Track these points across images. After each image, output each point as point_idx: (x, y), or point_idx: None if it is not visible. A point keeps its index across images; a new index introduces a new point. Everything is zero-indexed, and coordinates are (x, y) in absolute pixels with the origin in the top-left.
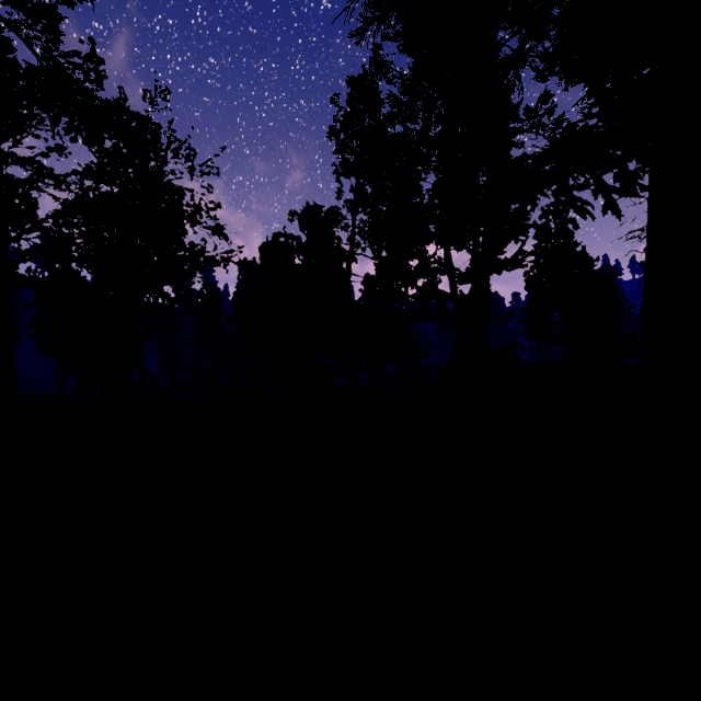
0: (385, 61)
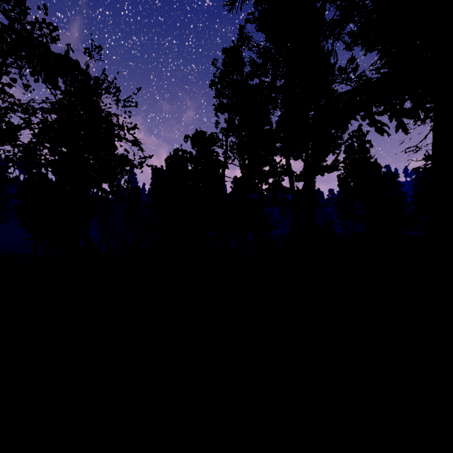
0: (247, 36)
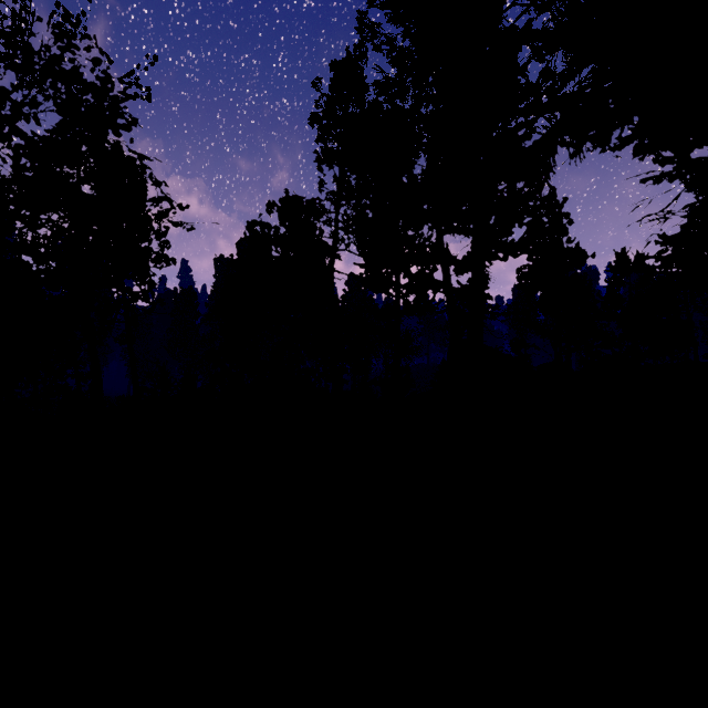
0: (371, 24)
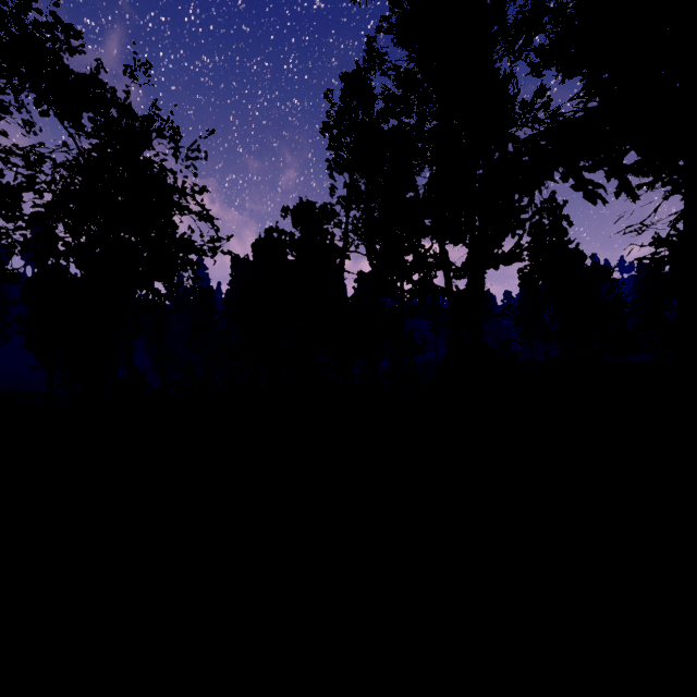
0: (379, 53)
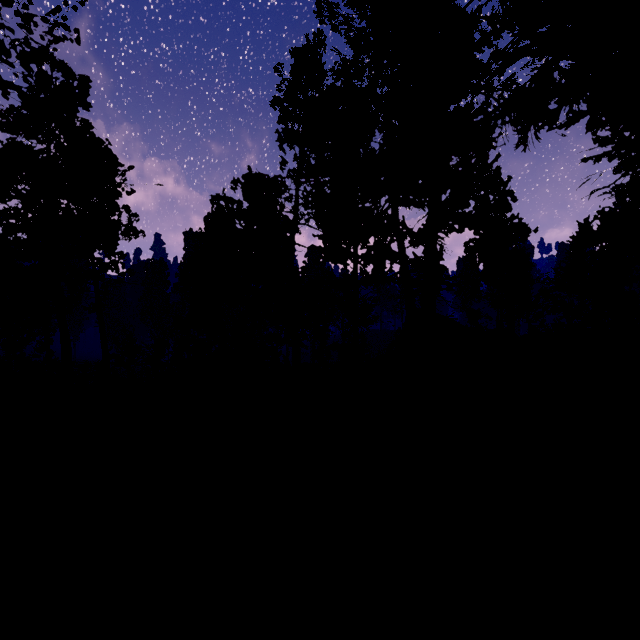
0: (330, 4)
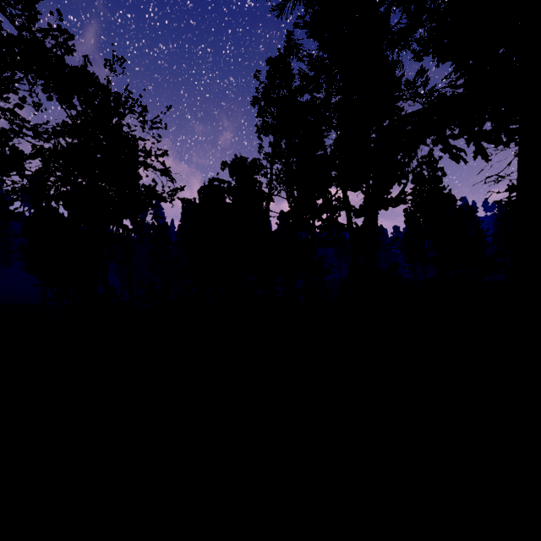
0: (296, 44)
